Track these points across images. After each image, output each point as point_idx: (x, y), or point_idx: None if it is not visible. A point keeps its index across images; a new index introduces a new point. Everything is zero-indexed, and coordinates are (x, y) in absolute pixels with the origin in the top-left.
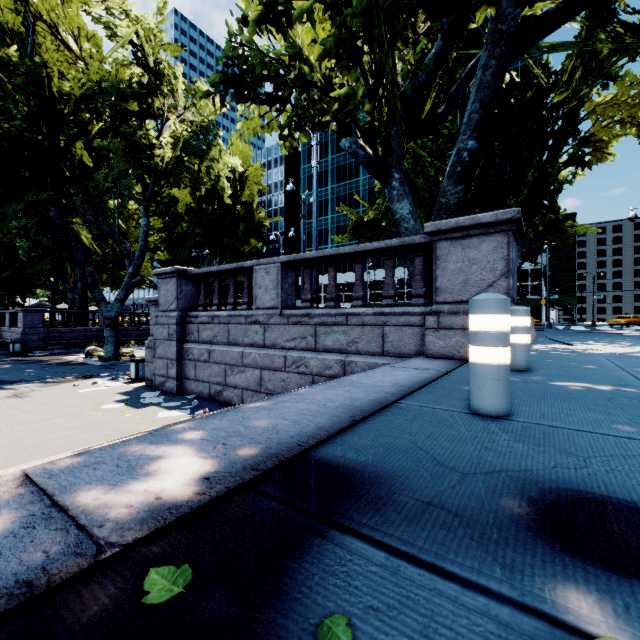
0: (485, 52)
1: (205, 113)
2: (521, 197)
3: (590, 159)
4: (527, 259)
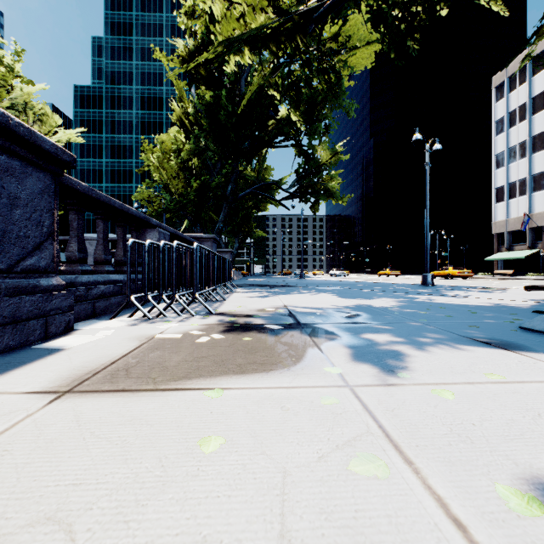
0: (225, 204)
1: (47, 127)
2: (238, 220)
3: (261, 208)
4: (241, 244)
